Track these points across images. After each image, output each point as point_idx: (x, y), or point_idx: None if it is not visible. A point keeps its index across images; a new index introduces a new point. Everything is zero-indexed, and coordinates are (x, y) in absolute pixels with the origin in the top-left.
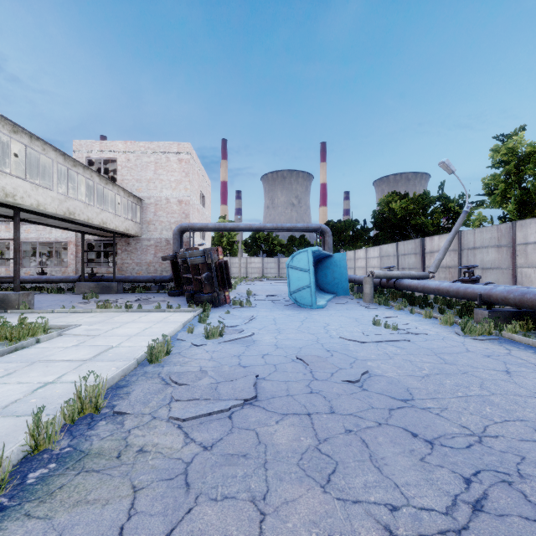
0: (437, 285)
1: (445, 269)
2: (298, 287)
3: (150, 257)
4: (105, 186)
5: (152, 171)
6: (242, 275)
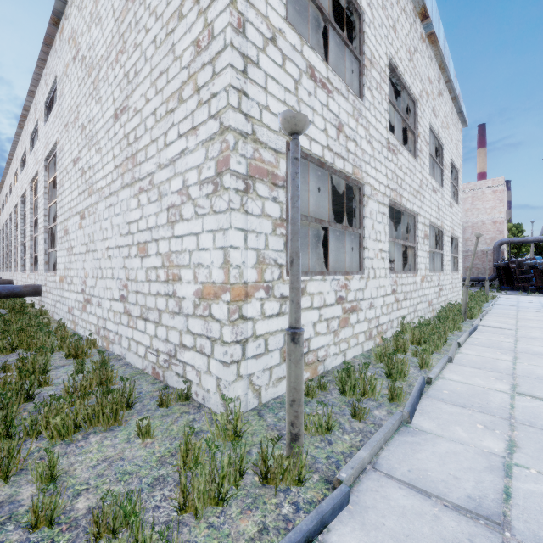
0: None
1: None
2: None
3: (467, 264)
4: None
5: (469, 203)
6: None
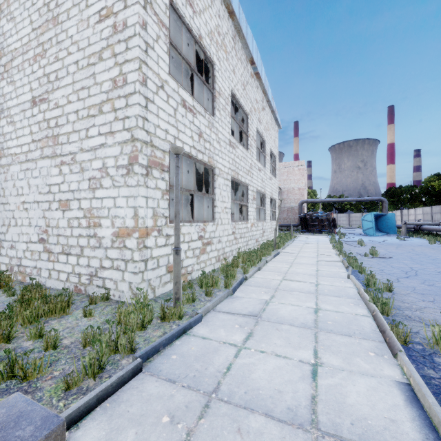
0: (434, 227)
1: None
2: (367, 228)
3: (285, 215)
4: None
5: (286, 175)
6: None
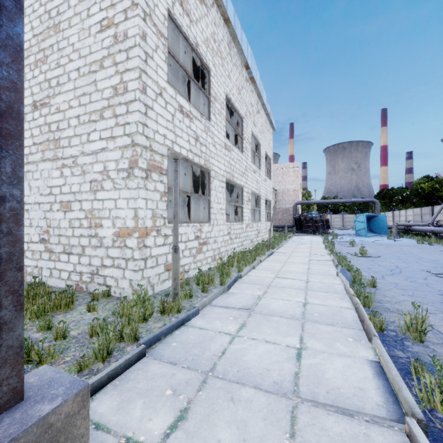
0: (422, 228)
1: (441, 222)
2: (359, 229)
3: (280, 216)
4: None
5: (281, 177)
6: None
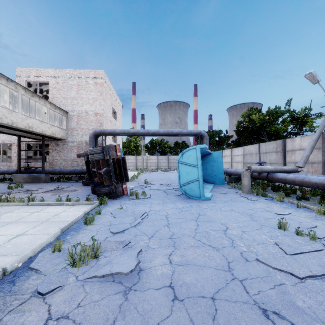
0: (321, 180)
1: (308, 164)
2: (187, 180)
3: (73, 155)
4: (31, 98)
5: (75, 91)
6: (144, 167)
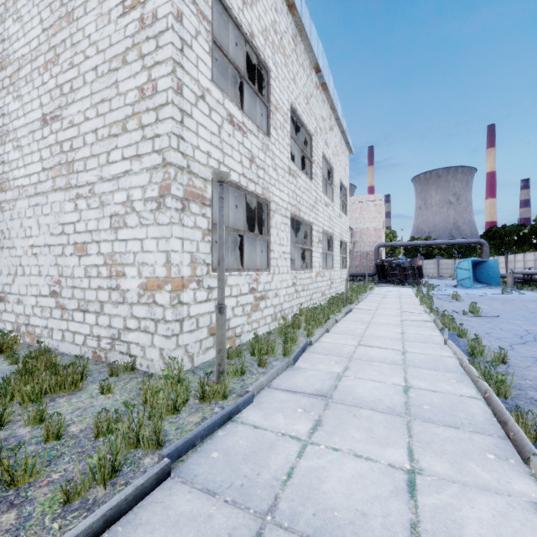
0: None
1: None
2: (462, 278)
3: (357, 262)
4: None
5: (358, 213)
6: None
